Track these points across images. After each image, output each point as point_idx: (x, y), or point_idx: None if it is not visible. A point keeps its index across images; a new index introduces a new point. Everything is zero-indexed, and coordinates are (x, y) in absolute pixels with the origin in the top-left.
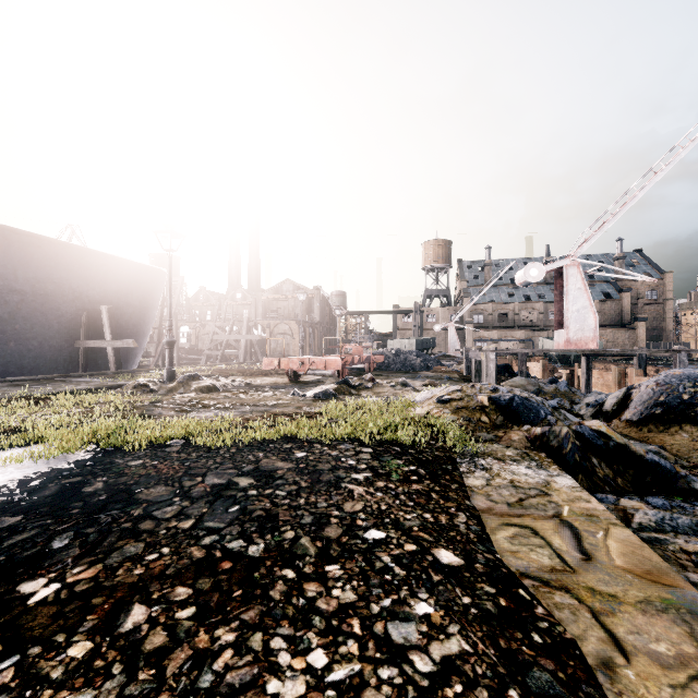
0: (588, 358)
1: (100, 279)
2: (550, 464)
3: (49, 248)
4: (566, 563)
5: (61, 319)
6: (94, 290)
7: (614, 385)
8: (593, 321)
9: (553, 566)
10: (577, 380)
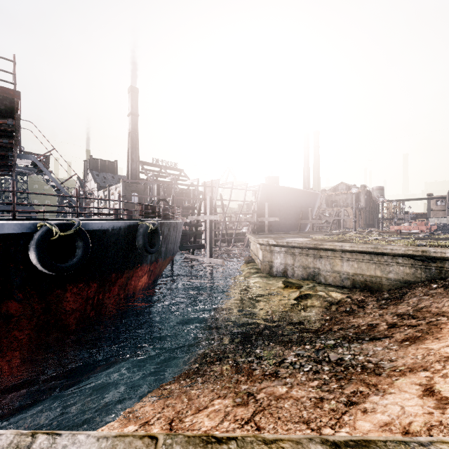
0: None
1: (306, 199)
2: None
3: (298, 192)
4: None
5: (296, 213)
6: (304, 203)
7: None
8: None
9: None
10: None
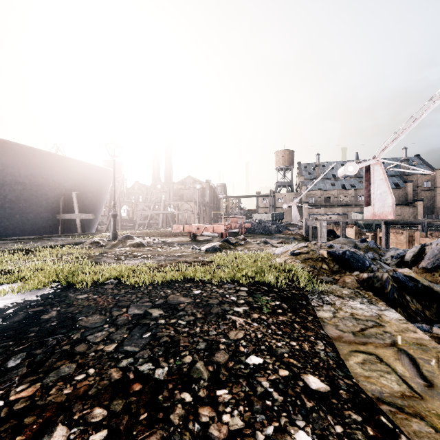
0: (387, 225)
1: (72, 175)
2: (377, 300)
3: (40, 156)
4: (413, 389)
5: (48, 200)
6: (68, 182)
7: (405, 243)
8: (391, 200)
9: (402, 392)
10: (379, 240)
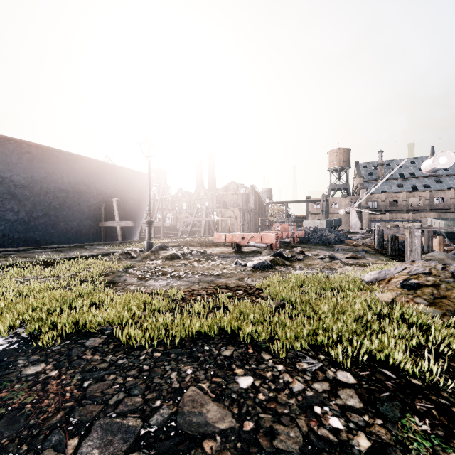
0: None
1: (113, 182)
2: None
3: (82, 162)
4: None
5: (90, 207)
6: (109, 189)
7: None
8: None
9: None
10: None
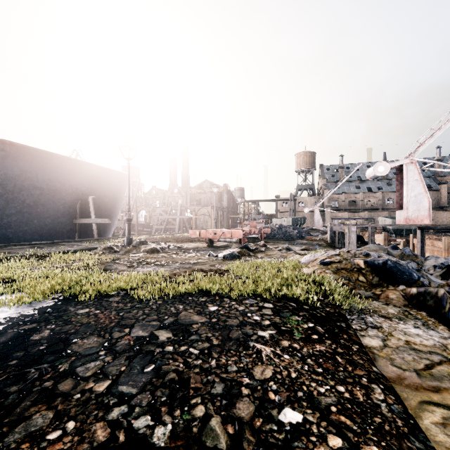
0: (422, 230)
1: (88, 180)
2: (435, 323)
3: (57, 160)
4: None
5: (65, 205)
6: (84, 187)
7: (443, 251)
8: (427, 203)
9: None
10: (412, 246)
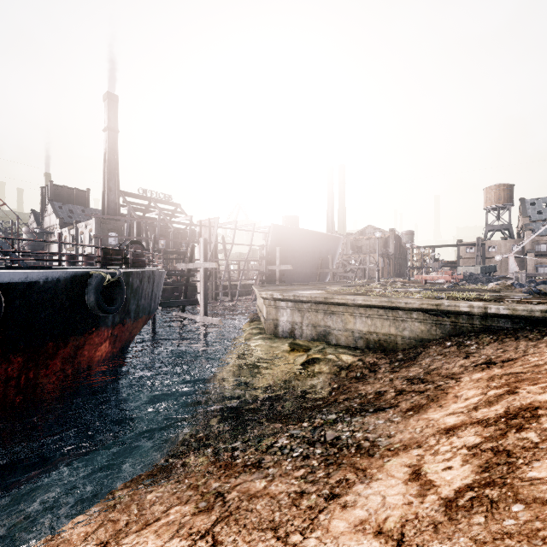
0: None
1: (326, 244)
2: (521, 293)
3: (317, 235)
4: None
5: (315, 261)
6: (324, 249)
7: None
8: None
9: None
10: None
